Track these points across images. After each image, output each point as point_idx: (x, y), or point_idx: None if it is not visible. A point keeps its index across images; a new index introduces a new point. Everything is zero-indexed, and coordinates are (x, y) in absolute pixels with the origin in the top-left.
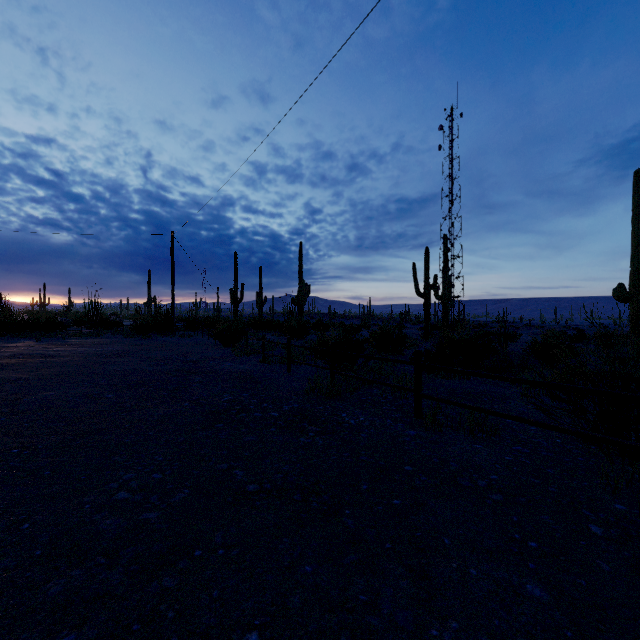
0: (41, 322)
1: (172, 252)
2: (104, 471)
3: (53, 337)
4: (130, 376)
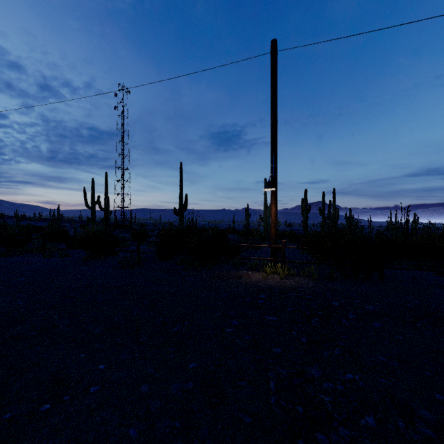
0: None
1: None
2: None
3: None
4: None
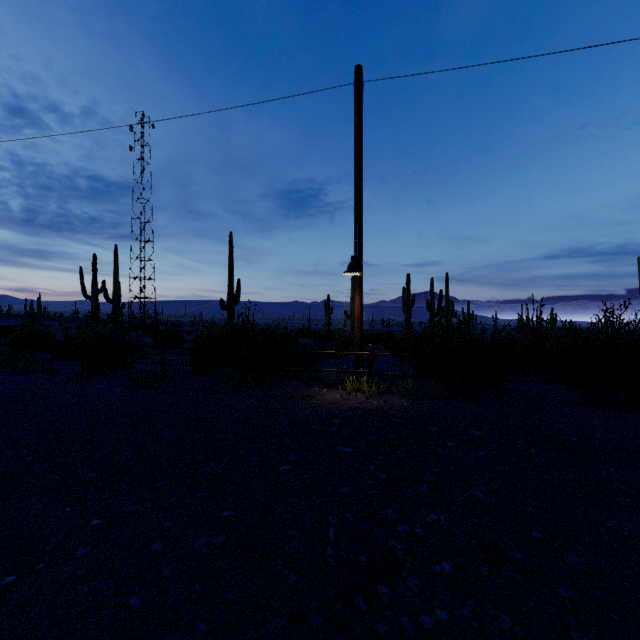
0: None
1: None
2: None
3: None
4: None
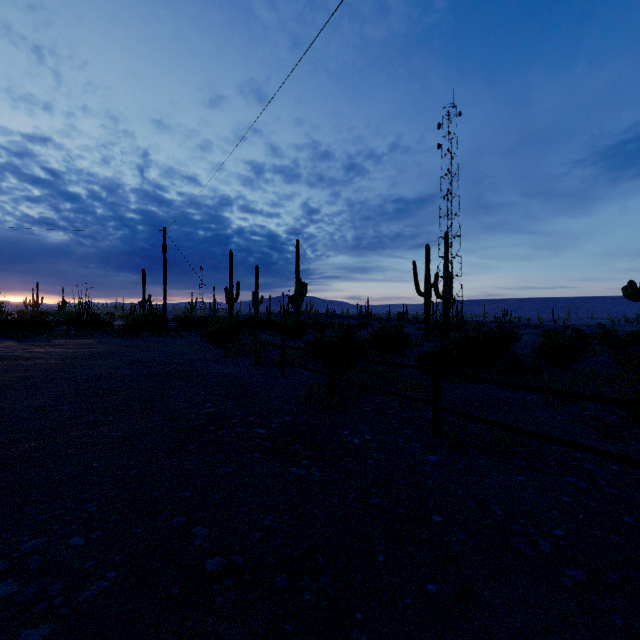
0: (26, 322)
1: (164, 249)
2: (0, 535)
3: (38, 337)
4: (102, 382)
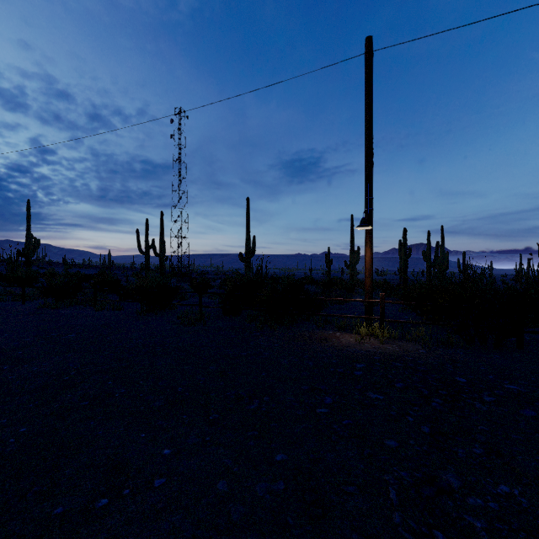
0: None
1: None
2: None
3: None
4: None
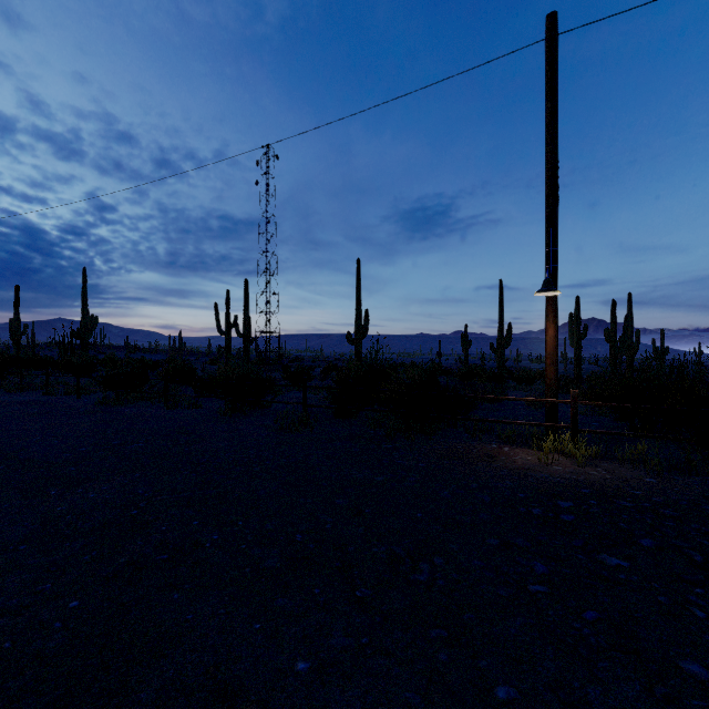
0: None
1: None
2: None
3: None
4: None
